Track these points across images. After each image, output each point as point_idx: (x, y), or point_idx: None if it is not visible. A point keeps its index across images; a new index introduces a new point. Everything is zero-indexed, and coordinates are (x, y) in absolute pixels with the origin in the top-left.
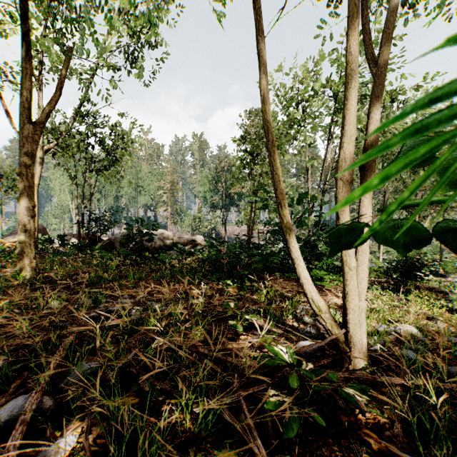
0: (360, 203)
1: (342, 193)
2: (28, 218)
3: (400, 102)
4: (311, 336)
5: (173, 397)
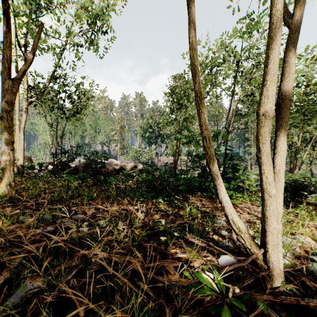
0: (276, 137)
1: (263, 128)
2: (8, 151)
3: None
4: (229, 249)
5: None
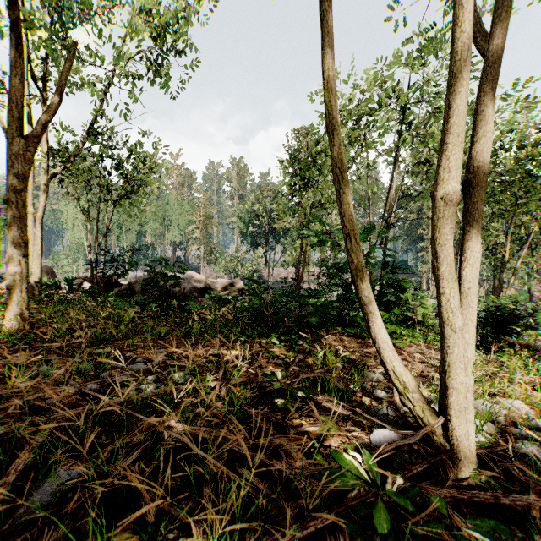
0: (464, 234)
1: (442, 220)
2: (18, 257)
3: None
4: (389, 420)
5: (190, 532)
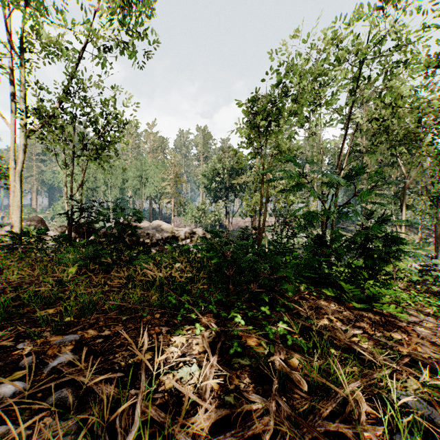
0: None
1: None
2: None
3: None
4: None
5: None
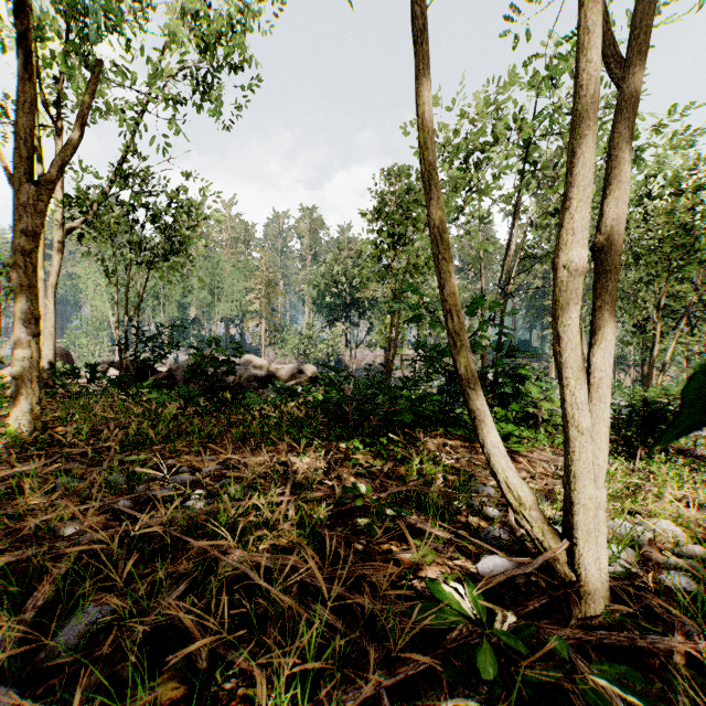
0: (595, 311)
1: (566, 294)
2: (27, 337)
3: None
4: (502, 545)
5: (251, 681)
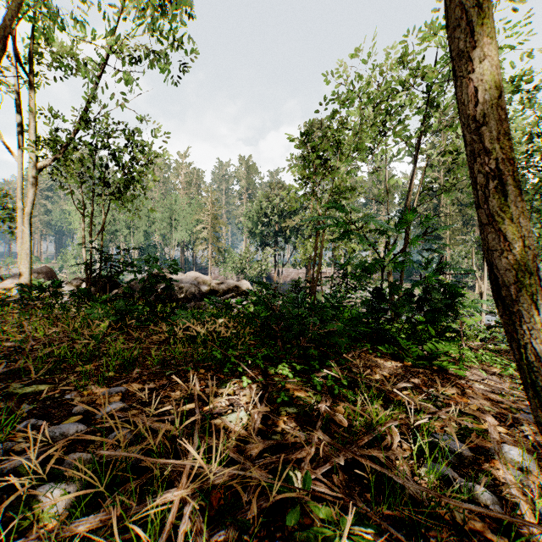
0: None
1: None
2: None
3: (528, 91)
4: None
5: None
